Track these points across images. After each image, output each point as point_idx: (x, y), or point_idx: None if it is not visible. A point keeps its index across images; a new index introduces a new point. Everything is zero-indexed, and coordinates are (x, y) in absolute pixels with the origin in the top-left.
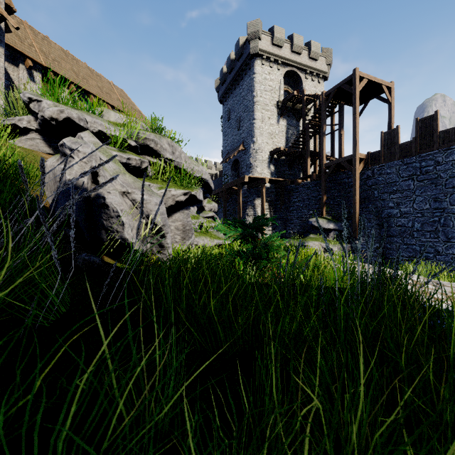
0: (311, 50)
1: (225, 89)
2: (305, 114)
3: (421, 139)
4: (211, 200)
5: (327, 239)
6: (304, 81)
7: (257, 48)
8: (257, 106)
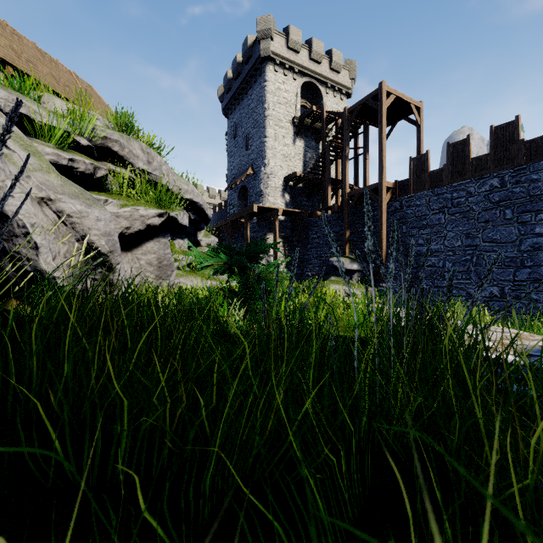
0: (333, 60)
1: (230, 99)
2: (325, 134)
3: (453, 167)
4: (210, 234)
5: (350, 282)
6: (325, 96)
7: (268, 50)
8: (269, 122)
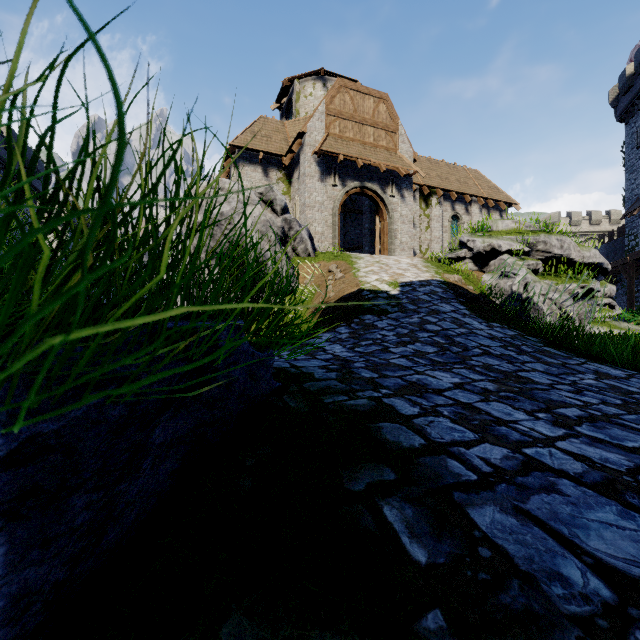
0: None
1: (629, 101)
2: None
3: None
4: (604, 282)
5: None
6: None
7: None
8: None
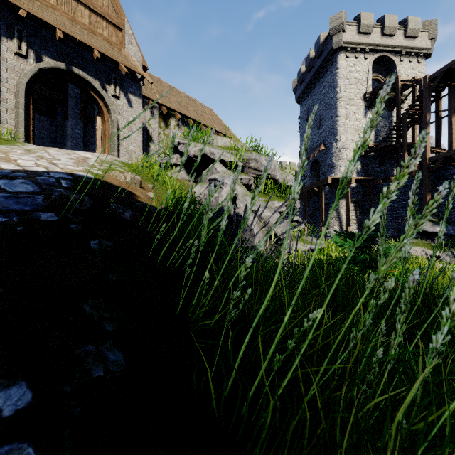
0: (408, 28)
1: (303, 89)
2: (400, 102)
3: None
4: None
5: (432, 245)
6: (398, 64)
7: (340, 42)
8: (341, 103)
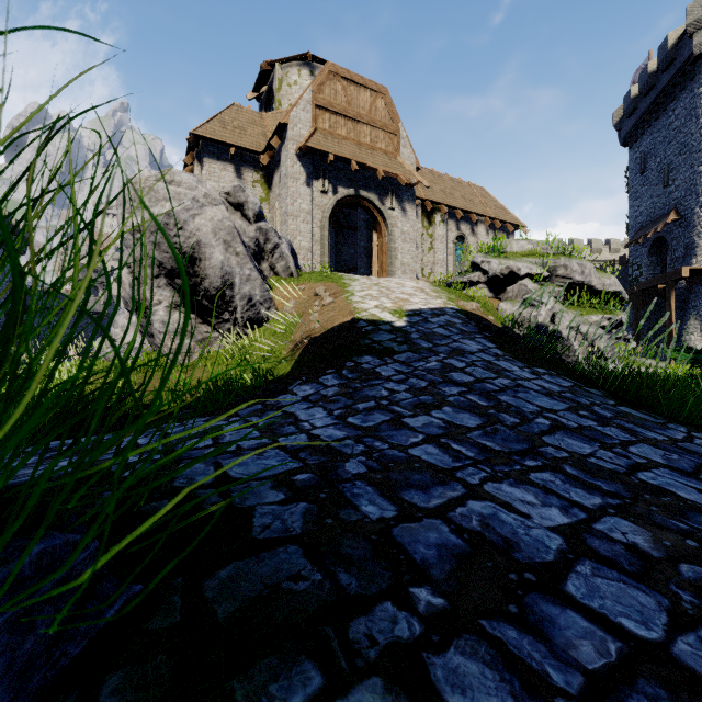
0: None
1: (633, 124)
2: None
3: None
4: None
5: None
6: None
7: None
8: None
